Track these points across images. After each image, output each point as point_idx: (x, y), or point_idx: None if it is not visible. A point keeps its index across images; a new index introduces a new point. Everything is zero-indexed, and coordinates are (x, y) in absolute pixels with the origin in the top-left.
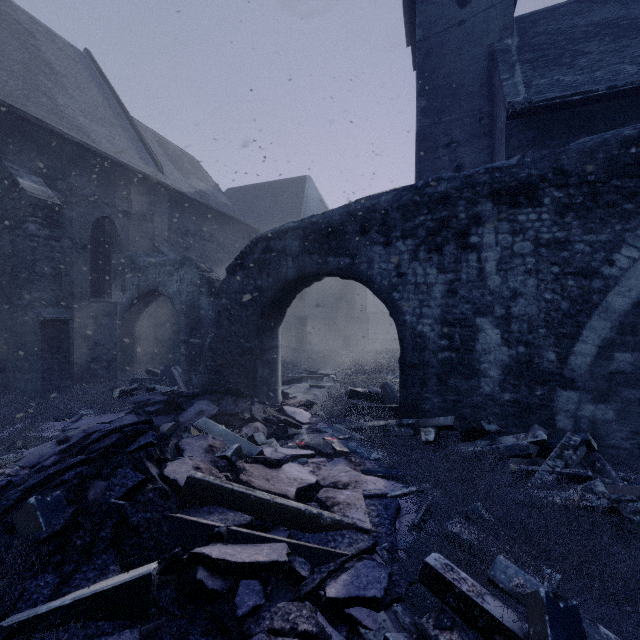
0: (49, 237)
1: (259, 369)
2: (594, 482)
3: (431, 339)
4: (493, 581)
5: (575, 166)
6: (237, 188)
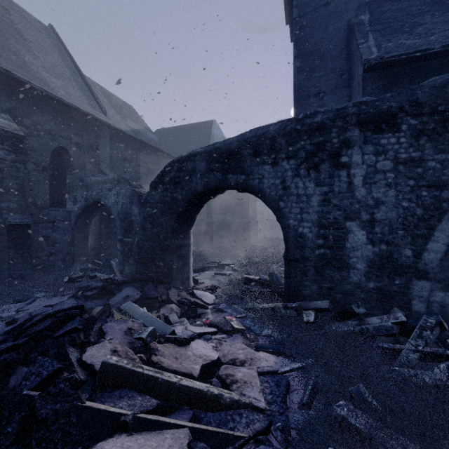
0: (15, 160)
1: (175, 262)
2: None
3: (310, 239)
4: None
5: (428, 99)
6: (163, 129)
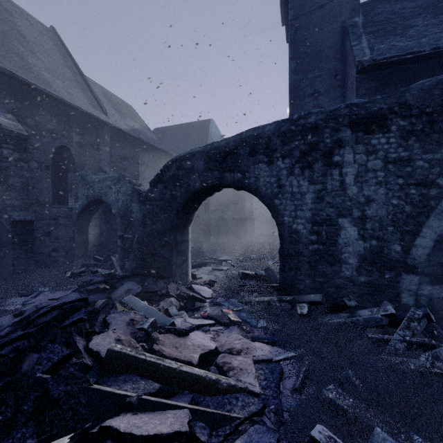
0: (19, 159)
1: (174, 257)
2: (440, 350)
3: (304, 235)
4: None
5: (416, 101)
6: (161, 128)
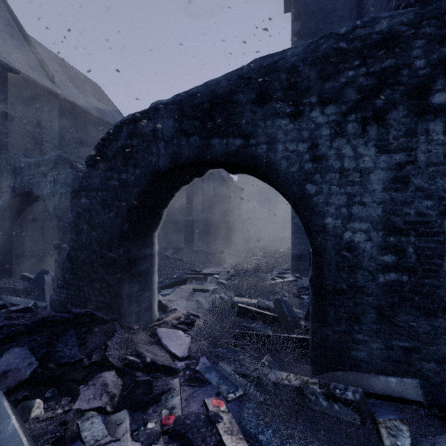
0: None
1: (125, 285)
2: None
3: (367, 253)
4: None
5: None
6: None
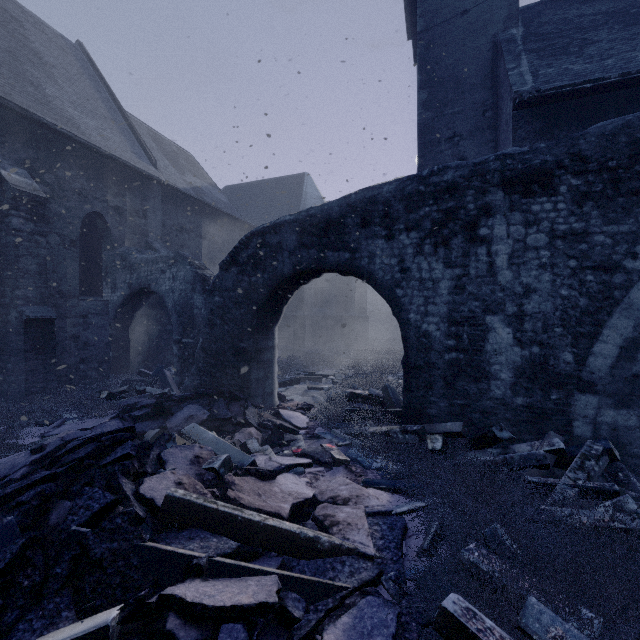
0: (34, 232)
1: (254, 370)
2: (624, 499)
3: (437, 339)
4: (525, 630)
5: (594, 151)
6: (235, 186)
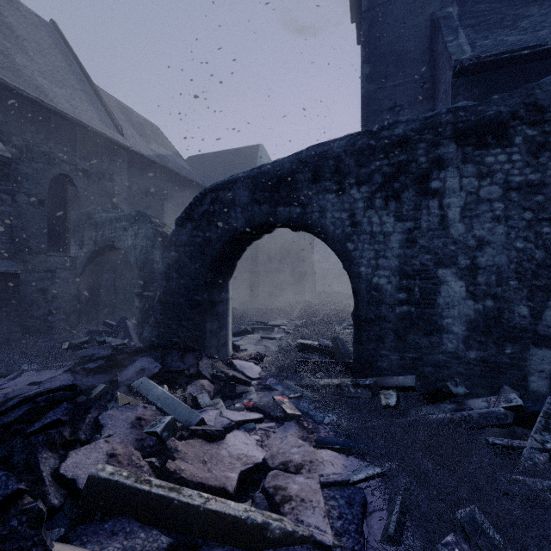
0: None
1: (208, 322)
2: None
3: (388, 292)
4: None
5: None
6: (197, 156)
